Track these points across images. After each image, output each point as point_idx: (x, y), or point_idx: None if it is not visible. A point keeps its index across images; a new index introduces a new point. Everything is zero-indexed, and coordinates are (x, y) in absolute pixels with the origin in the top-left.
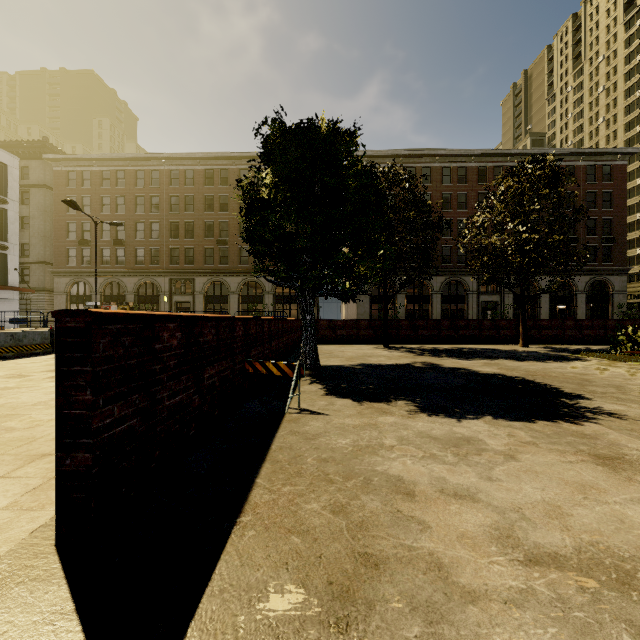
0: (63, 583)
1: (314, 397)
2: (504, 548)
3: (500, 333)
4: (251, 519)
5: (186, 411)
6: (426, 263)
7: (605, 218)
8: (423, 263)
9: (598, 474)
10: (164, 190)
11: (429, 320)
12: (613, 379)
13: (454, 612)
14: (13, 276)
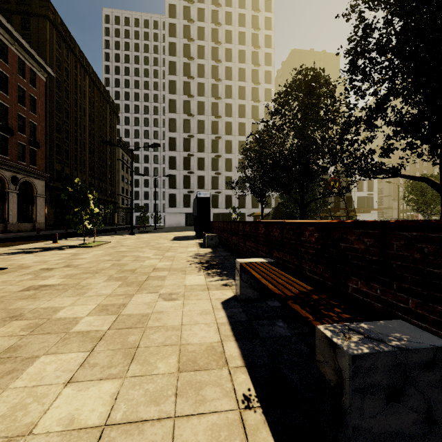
0: None
1: None
2: None
3: None
4: None
5: None
6: None
7: None
8: None
9: None
10: None
11: None
12: None
13: None
14: (375, 204)
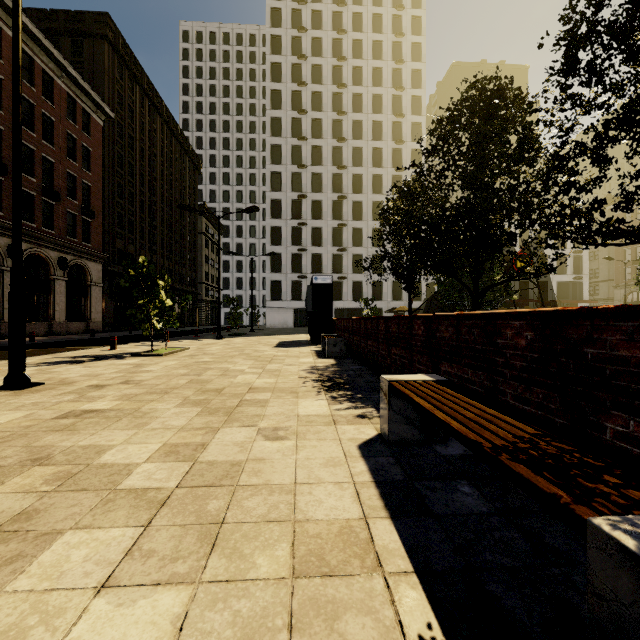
0: None
1: None
2: None
3: None
4: None
5: None
6: None
7: None
8: None
9: None
10: None
11: None
12: None
13: None
14: (585, 294)
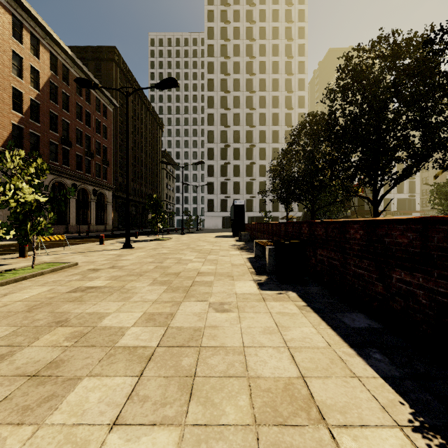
0: None
1: None
2: None
3: None
4: None
5: None
6: None
7: None
8: None
9: None
10: None
11: None
12: None
13: None
14: (417, 206)
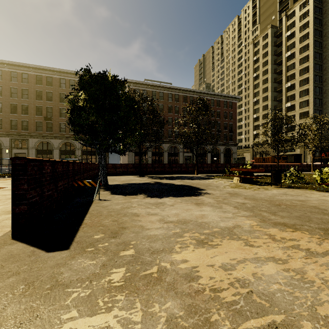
0: (23, 243)
1: (106, 195)
2: (160, 222)
3: (189, 169)
4: (85, 226)
5: (52, 198)
6: (158, 138)
7: (230, 123)
8: (157, 138)
9: (193, 207)
10: (6, 83)
11: (160, 164)
12: (218, 184)
13: (143, 232)
14: None
